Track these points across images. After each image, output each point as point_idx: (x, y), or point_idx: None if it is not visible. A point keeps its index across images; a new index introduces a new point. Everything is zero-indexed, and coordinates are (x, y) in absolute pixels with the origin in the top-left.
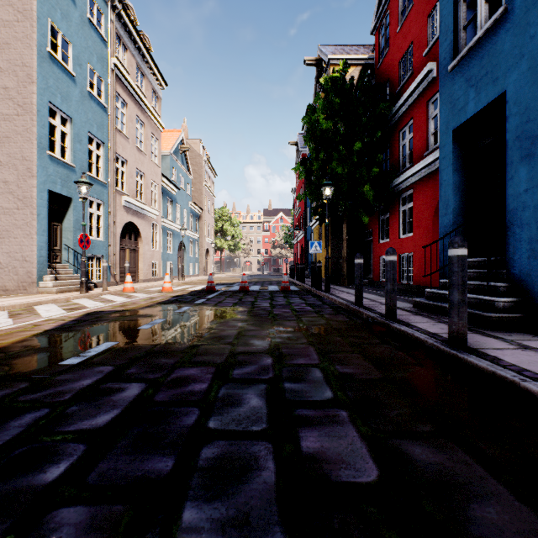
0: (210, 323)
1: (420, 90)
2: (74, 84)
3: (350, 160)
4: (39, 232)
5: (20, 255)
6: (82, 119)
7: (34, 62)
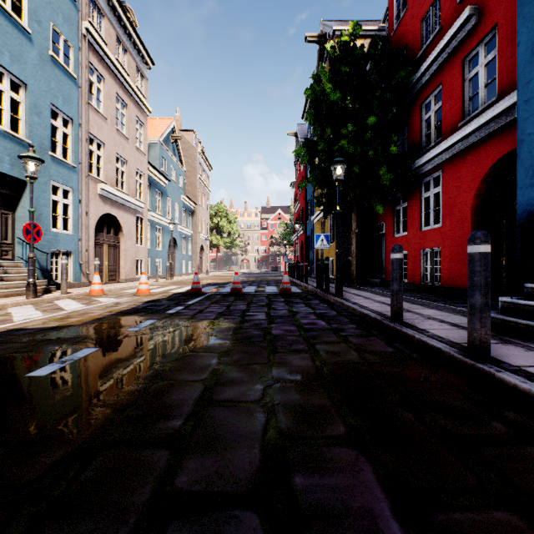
0: (165, 359)
1: (453, 46)
2: (30, 43)
3: (363, 138)
4: None
5: None
6: (42, 88)
7: None
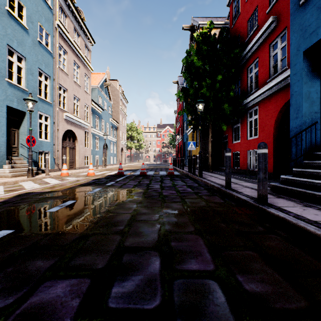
0: (110, 205)
1: (264, 37)
2: (27, 34)
3: (215, 87)
4: None
5: None
6: (34, 59)
7: None
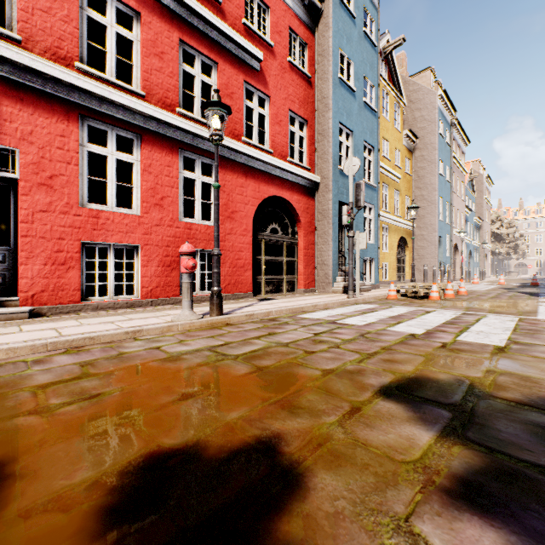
0: None
1: None
2: (442, 181)
3: None
4: (437, 255)
5: (429, 266)
6: (444, 196)
7: (436, 181)
